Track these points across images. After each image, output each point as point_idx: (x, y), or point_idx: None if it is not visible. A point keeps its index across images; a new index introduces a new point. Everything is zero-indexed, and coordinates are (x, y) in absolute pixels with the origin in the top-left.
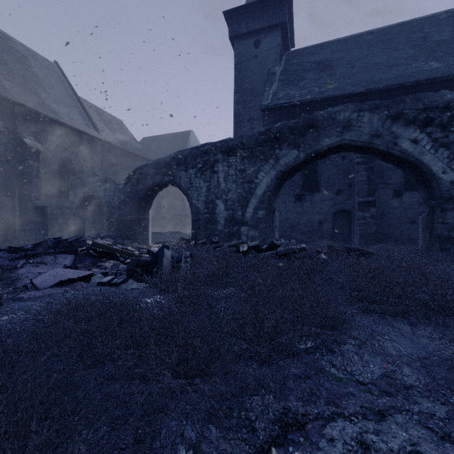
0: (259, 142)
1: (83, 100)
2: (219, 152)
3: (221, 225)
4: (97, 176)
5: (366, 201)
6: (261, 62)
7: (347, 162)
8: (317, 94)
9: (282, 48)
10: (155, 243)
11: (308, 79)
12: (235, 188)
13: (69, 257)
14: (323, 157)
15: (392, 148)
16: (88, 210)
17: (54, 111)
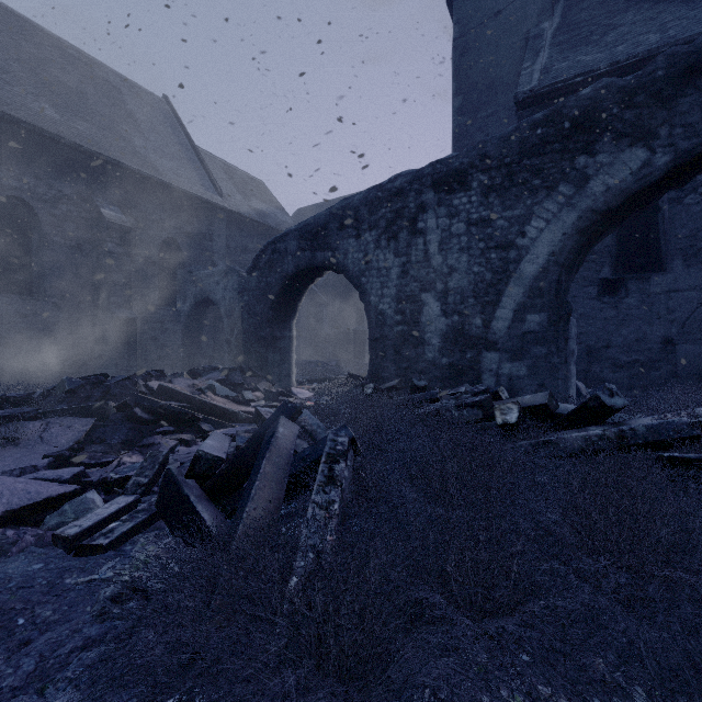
0: (529, 146)
1: (204, 152)
2: (428, 187)
3: (433, 348)
4: (215, 267)
5: None
6: (509, 21)
7: None
8: (658, 45)
9: None
10: (307, 382)
11: (626, 25)
12: (467, 263)
13: (81, 424)
14: None
15: None
16: (204, 324)
17: (152, 165)
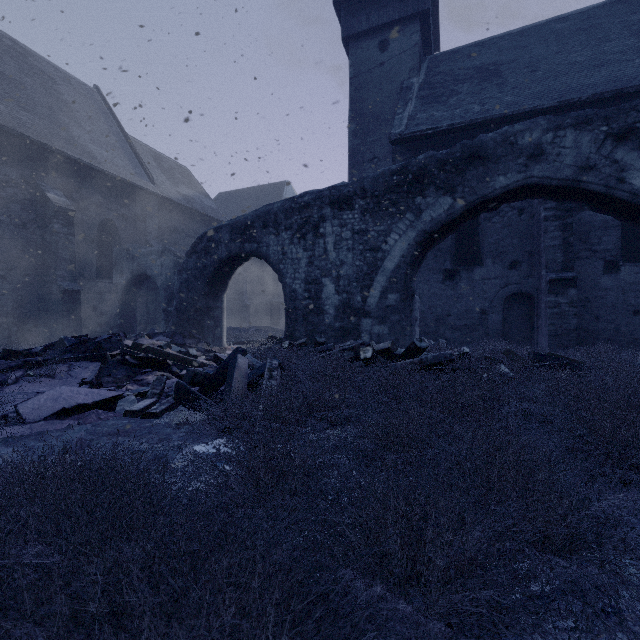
0: (389, 186)
1: (134, 140)
2: (327, 205)
3: (330, 316)
4: (151, 247)
5: (561, 278)
6: (390, 72)
7: (528, 219)
8: (478, 114)
9: (422, 51)
10: (233, 344)
11: (463, 94)
12: (352, 259)
13: (93, 366)
14: (494, 208)
15: (616, 188)
16: (139, 295)
17: (91, 153)
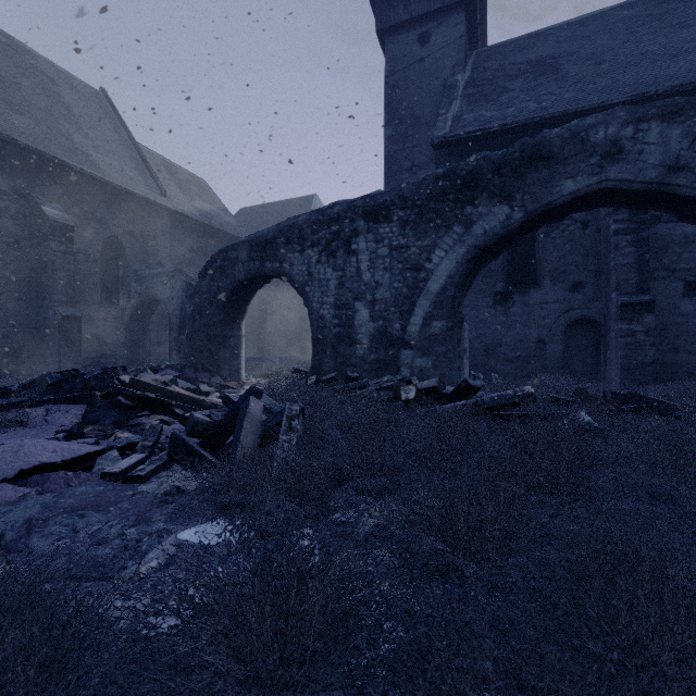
0: (433, 194)
1: (145, 149)
2: (360, 217)
3: (364, 347)
4: (161, 268)
5: (635, 301)
6: (431, 68)
7: (593, 233)
8: (535, 113)
9: (467, 45)
10: (254, 377)
11: (516, 91)
12: (390, 280)
13: (76, 409)
14: (559, 219)
15: None
16: (148, 322)
17: (94, 163)
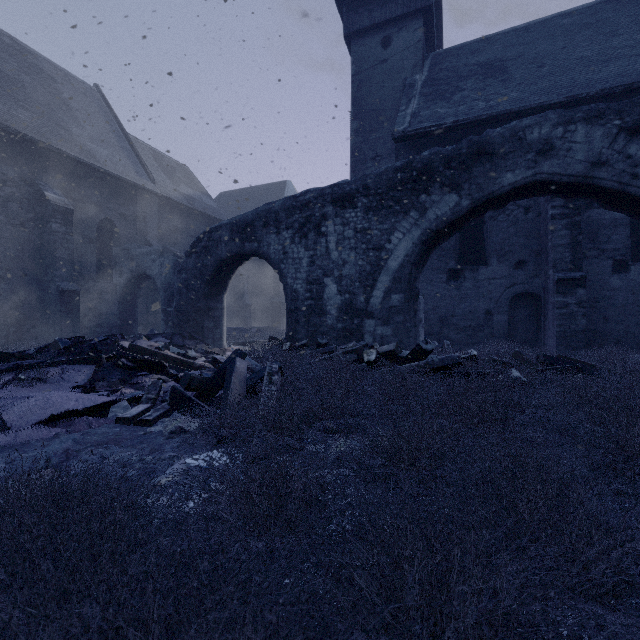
0: (393, 183)
1: (134, 139)
2: (329, 203)
3: (332, 317)
4: (151, 247)
5: (569, 277)
6: (392, 69)
7: (534, 217)
8: (483, 111)
9: (425, 48)
10: (234, 344)
11: (467, 90)
12: (355, 258)
13: (86, 369)
14: (501, 206)
15: (629, 184)
16: (139, 296)
17: (90, 152)
